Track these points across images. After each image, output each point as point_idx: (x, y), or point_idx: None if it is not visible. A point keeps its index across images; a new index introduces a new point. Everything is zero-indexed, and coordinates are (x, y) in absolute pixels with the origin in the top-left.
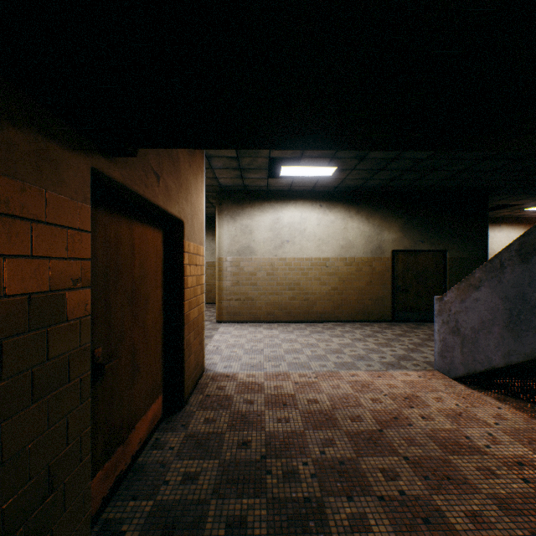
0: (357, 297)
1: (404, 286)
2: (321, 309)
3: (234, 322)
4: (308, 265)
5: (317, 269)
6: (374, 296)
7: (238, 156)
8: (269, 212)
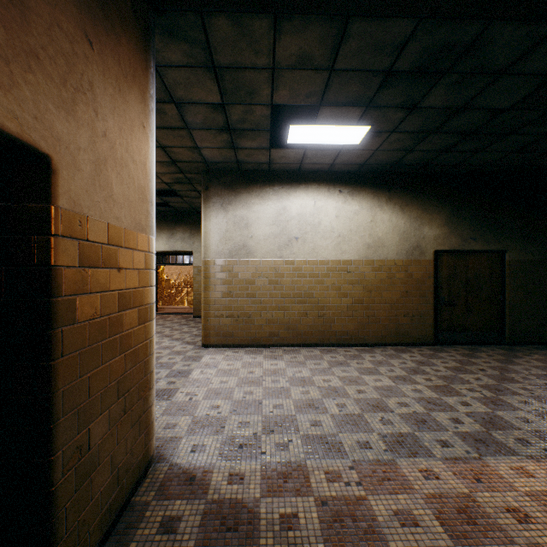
0: (388, 313)
1: (449, 297)
2: (340, 328)
3: (225, 347)
4: (324, 271)
5: (336, 275)
6: (411, 310)
7: (223, 101)
8: (271, 199)
